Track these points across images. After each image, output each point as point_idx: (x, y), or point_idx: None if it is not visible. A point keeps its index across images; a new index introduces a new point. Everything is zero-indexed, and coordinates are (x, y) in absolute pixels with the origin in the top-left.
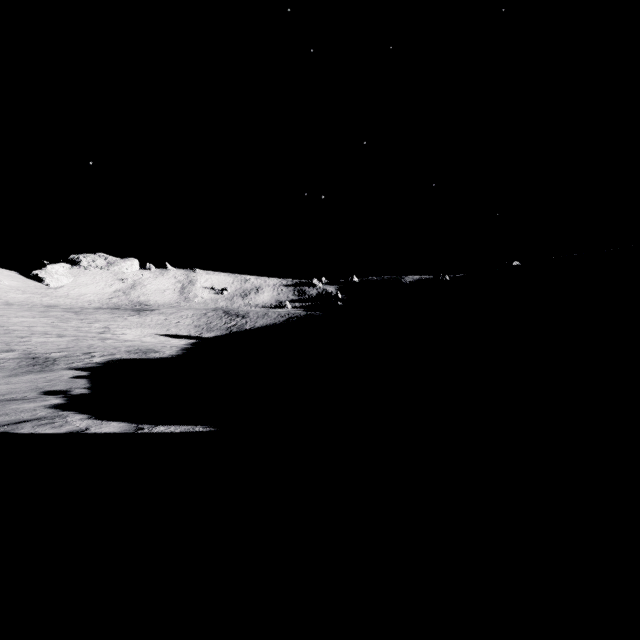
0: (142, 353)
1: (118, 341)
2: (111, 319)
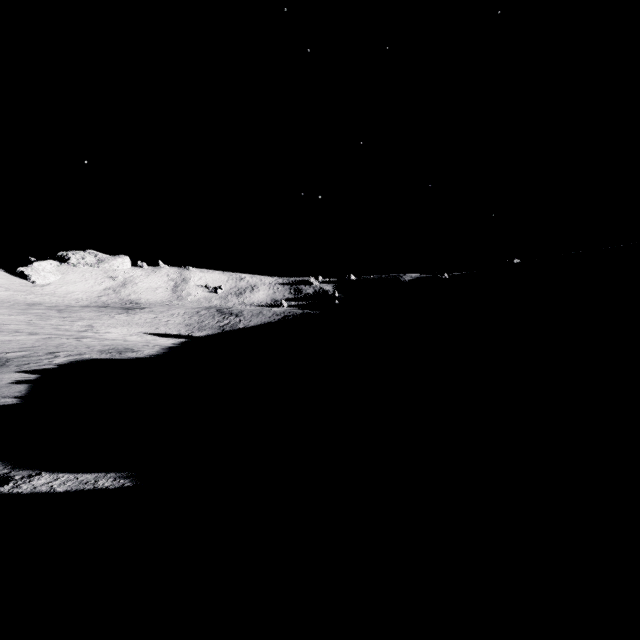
0: (116, 353)
1: (97, 340)
2: (96, 317)
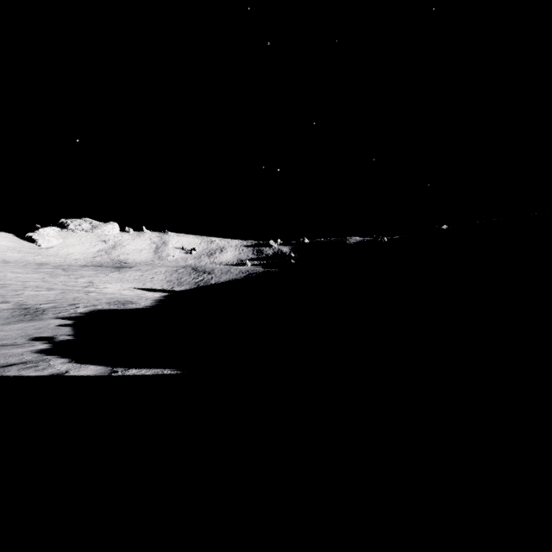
0: (121, 304)
1: (100, 294)
2: (95, 275)
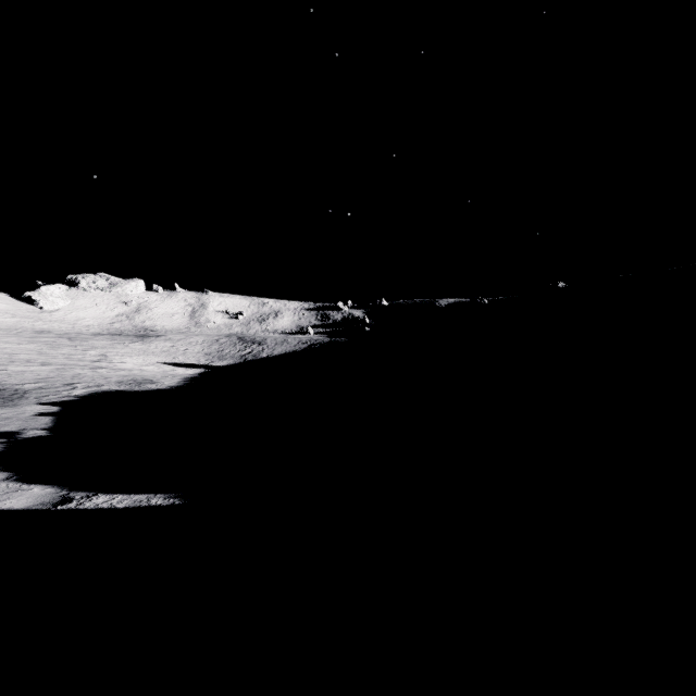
0: (136, 384)
1: (113, 370)
2: (110, 346)
